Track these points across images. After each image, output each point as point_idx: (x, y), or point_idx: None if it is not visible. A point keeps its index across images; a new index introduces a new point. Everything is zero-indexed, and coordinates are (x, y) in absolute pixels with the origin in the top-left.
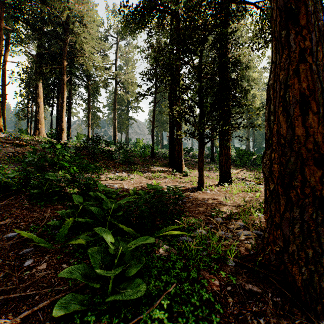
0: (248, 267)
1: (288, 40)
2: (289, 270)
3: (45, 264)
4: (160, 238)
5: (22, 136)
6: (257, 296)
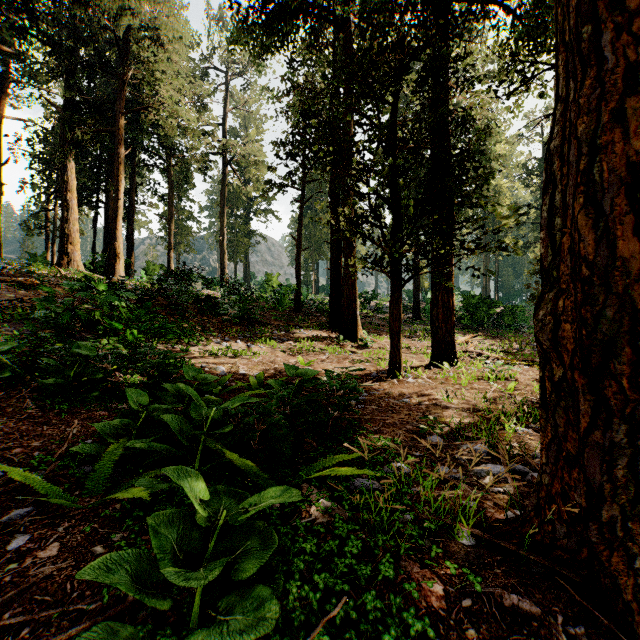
0: (506, 548)
1: (598, 45)
2: (602, 560)
3: (56, 545)
4: (311, 483)
5: (33, 268)
6: (533, 623)
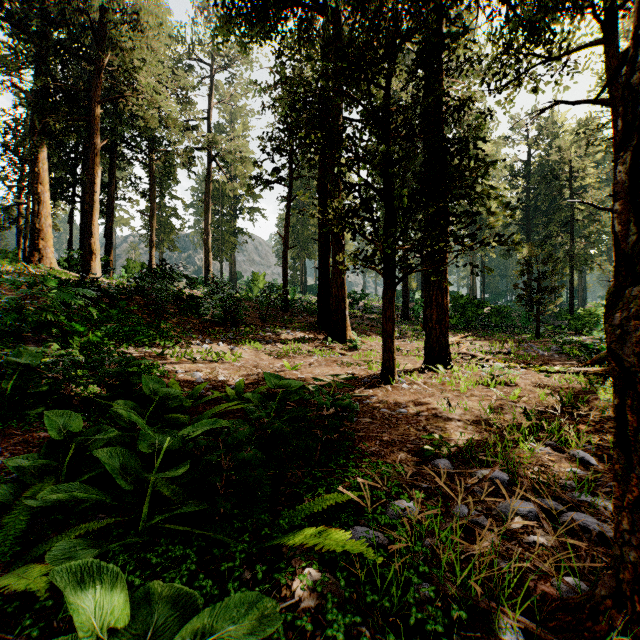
0: None
1: None
2: None
3: None
4: None
5: None
6: None
